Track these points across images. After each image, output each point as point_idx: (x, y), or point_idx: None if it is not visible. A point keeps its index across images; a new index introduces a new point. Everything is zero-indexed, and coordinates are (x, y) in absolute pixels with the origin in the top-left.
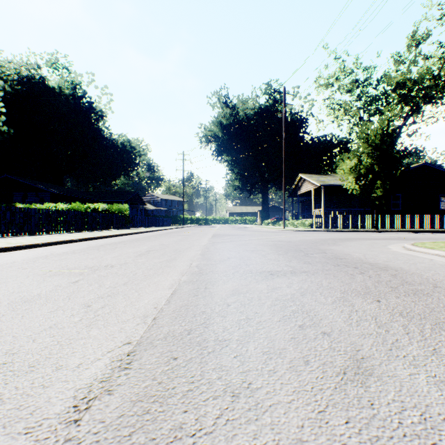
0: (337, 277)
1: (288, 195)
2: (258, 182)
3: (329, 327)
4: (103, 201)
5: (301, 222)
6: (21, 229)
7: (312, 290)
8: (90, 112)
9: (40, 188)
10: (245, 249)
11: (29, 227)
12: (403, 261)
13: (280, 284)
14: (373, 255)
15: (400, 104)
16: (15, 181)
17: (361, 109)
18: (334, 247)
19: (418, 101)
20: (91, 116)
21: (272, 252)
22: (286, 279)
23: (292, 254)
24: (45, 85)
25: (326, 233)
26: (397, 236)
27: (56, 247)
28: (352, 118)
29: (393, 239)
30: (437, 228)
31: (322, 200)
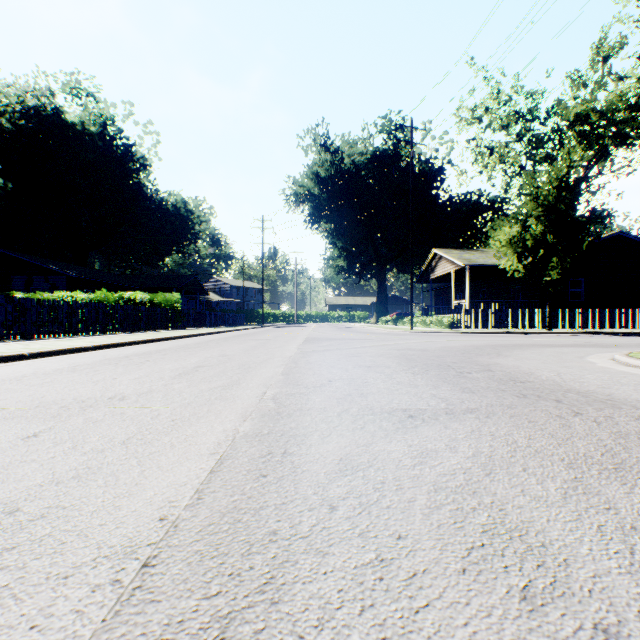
0: (537, 424)
1: (417, 280)
2: (371, 261)
3: (605, 603)
4: (145, 288)
5: (436, 319)
6: (10, 331)
7: (503, 458)
8: (127, 160)
9: (52, 269)
10: (357, 364)
11: (22, 327)
12: (632, 386)
13: (433, 443)
14: (574, 375)
15: (580, 147)
16: (15, 260)
17: (523, 154)
18: (501, 361)
19: (606, 141)
20: (128, 165)
21: (403, 370)
22: (442, 430)
23: (436, 372)
24: (61, 120)
25: (477, 337)
26: (587, 341)
27: (52, 359)
28: (509, 168)
29: (585, 346)
30: (639, 328)
31: (467, 287)
